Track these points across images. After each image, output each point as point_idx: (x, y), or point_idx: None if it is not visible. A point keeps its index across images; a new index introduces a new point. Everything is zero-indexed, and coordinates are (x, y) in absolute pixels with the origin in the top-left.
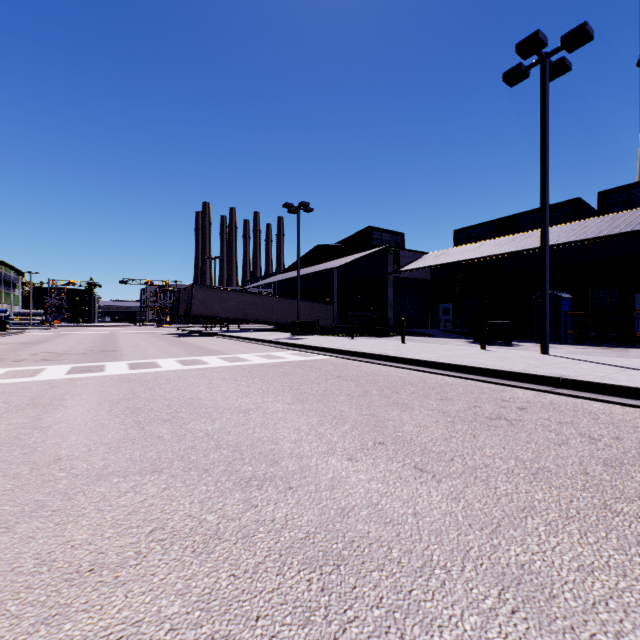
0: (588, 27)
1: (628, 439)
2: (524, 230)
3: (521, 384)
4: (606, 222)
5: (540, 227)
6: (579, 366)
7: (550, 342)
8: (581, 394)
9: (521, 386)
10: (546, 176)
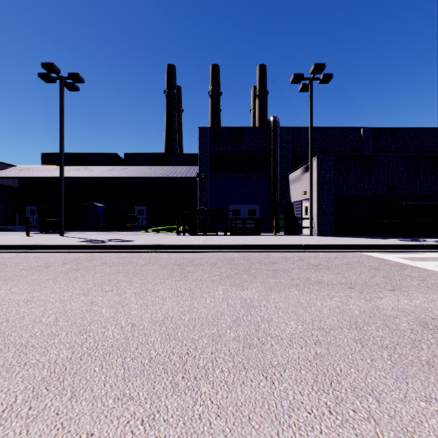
0: (80, 76)
1: (22, 262)
2: (90, 164)
3: (14, 250)
4: (121, 170)
5: (60, 168)
6: (62, 239)
7: (91, 230)
8: (39, 251)
9: (13, 251)
10: (63, 141)
